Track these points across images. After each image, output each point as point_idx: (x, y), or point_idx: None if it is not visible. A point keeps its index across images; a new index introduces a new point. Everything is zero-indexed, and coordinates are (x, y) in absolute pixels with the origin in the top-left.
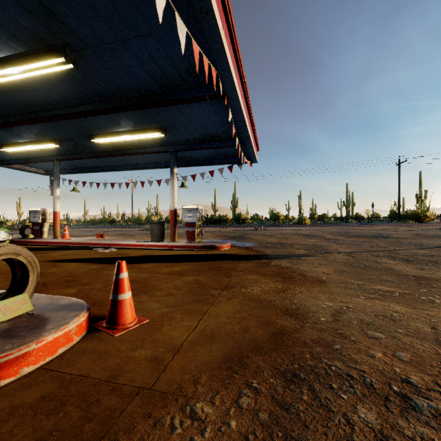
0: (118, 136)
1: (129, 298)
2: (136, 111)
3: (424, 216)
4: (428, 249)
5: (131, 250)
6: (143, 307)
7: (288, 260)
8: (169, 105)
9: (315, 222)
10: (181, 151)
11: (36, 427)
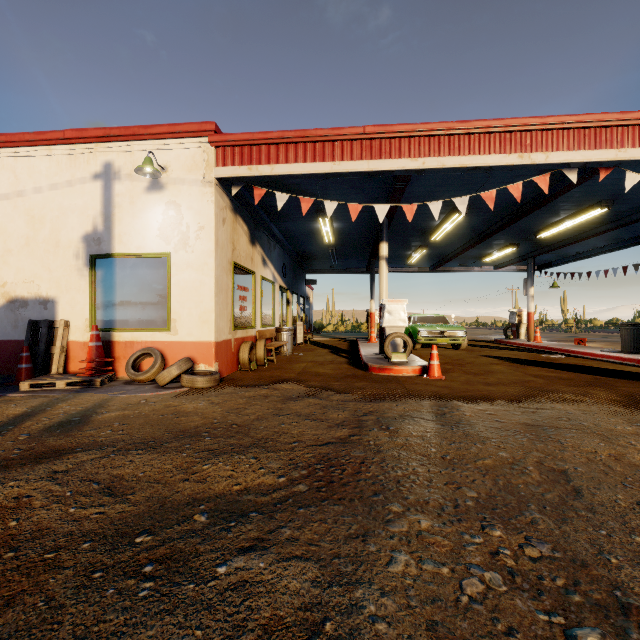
0: (558, 225)
1: (435, 364)
2: (547, 205)
3: None
4: None
5: (577, 359)
6: (455, 377)
7: None
8: (562, 194)
9: None
10: None
11: (379, 379)
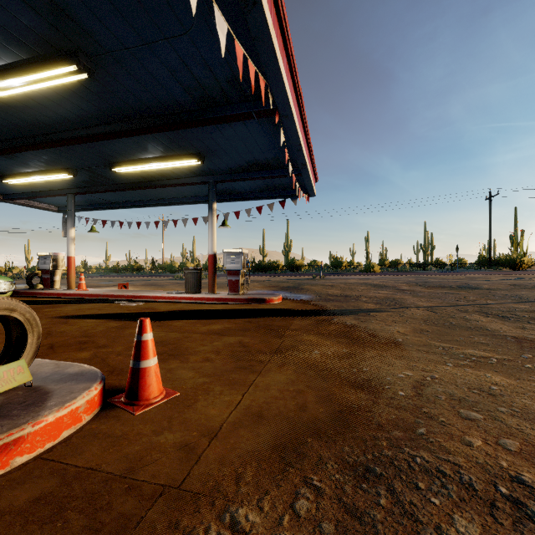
0: (145, 163)
1: (154, 365)
2: (166, 132)
3: (520, 262)
4: (528, 302)
5: (161, 304)
6: (173, 376)
7: (354, 316)
8: (207, 125)
9: (386, 270)
10: (222, 182)
11: None
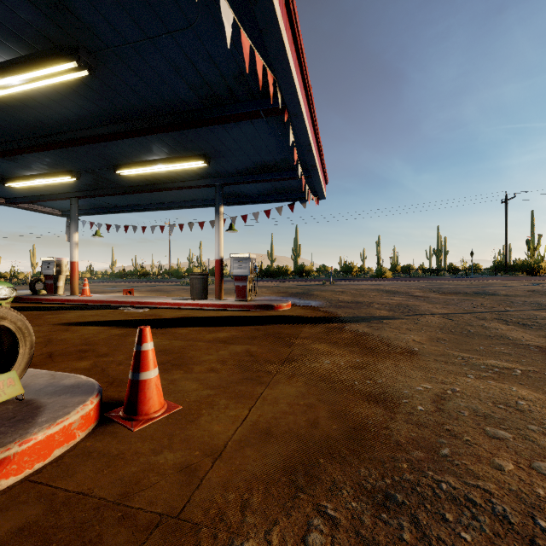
0: (150, 166)
1: (154, 377)
2: (171, 133)
3: (538, 268)
4: None
5: (166, 310)
6: (176, 388)
7: (366, 323)
8: (213, 125)
9: (398, 275)
10: (229, 185)
11: None
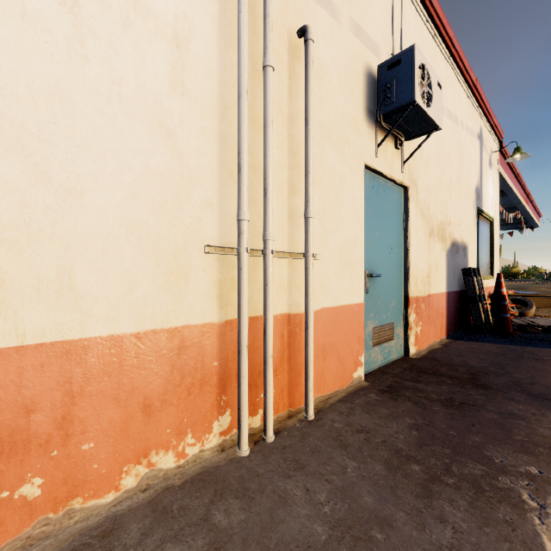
0: None
1: None
2: None
3: None
4: None
5: None
6: None
7: None
8: None
9: None
10: None
11: None
